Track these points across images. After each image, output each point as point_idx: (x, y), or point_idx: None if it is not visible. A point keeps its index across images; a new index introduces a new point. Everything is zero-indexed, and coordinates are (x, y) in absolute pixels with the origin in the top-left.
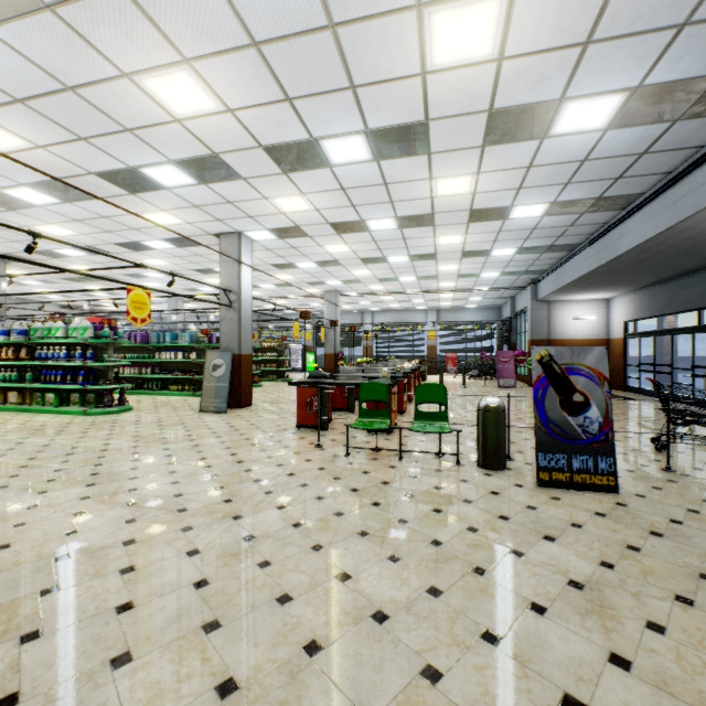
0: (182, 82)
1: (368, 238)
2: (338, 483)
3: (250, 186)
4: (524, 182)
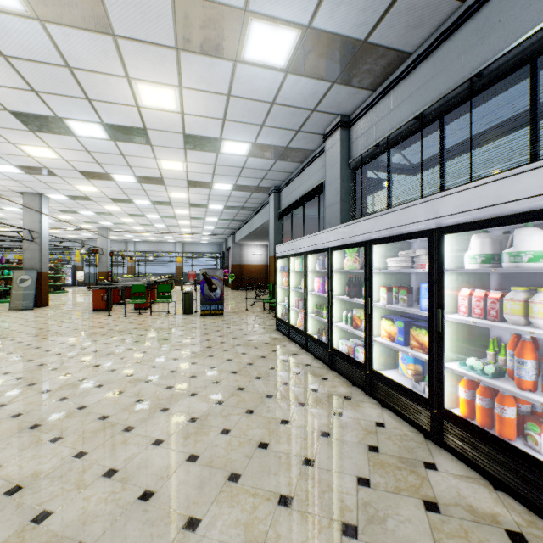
0: (44, 150)
1: (134, 206)
2: (123, 322)
3: (62, 179)
4: (210, 198)
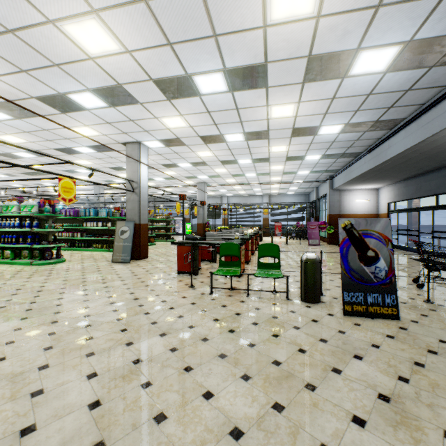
0: (92, 28)
1: (225, 147)
2: (204, 315)
3: (145, 109)
4: (329, 109)
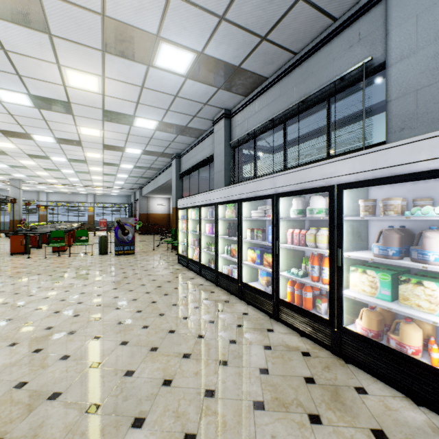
0: None
1: (50, 162)
2: (45, 263)
3: None
4: (122, 159)
